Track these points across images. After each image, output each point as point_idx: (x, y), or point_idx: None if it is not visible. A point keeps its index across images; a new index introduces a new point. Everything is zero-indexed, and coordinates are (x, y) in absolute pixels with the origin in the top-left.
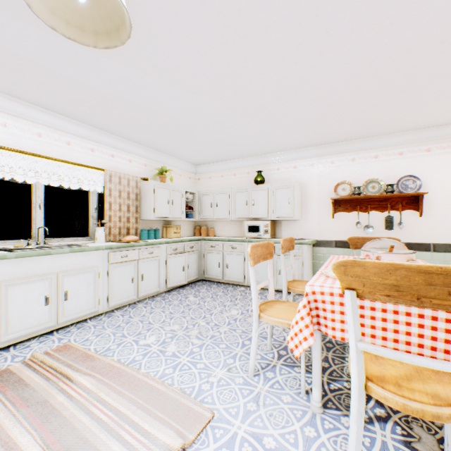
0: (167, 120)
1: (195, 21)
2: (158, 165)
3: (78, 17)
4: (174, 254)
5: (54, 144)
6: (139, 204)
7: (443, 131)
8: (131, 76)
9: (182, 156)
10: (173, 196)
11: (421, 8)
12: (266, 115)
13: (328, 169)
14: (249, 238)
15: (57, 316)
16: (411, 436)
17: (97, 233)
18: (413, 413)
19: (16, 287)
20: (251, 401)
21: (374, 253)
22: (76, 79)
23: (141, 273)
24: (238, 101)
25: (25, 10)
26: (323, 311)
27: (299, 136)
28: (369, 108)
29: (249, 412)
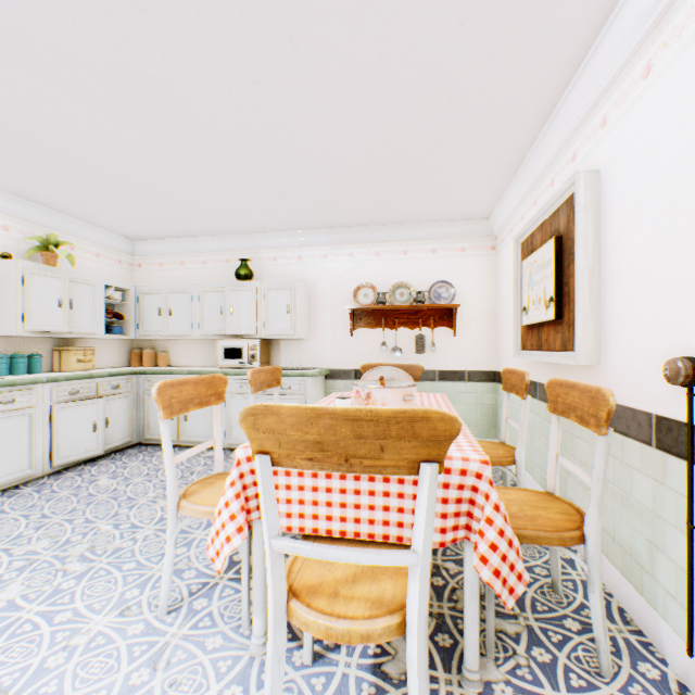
0: (36, 142)
1: None
2: (42, 231)
3: None
4: (72, 402)
5: None
6: None
7: (478, 227)
8: None
9: (99, 220)
10: (75, 292)
11: (414, 43)
12: (236, 165)
13: (346, 264)
14: (227, 368)
15: None
16: (386, 653)
17: None
18: (338, 639)
19: None
20: (145, 665)
21: (365, 388)
22: None
23: None
24: (177, 132)
25: None
26: None
27: (299, 209)
28: (386, 180)
29: (131, 690)
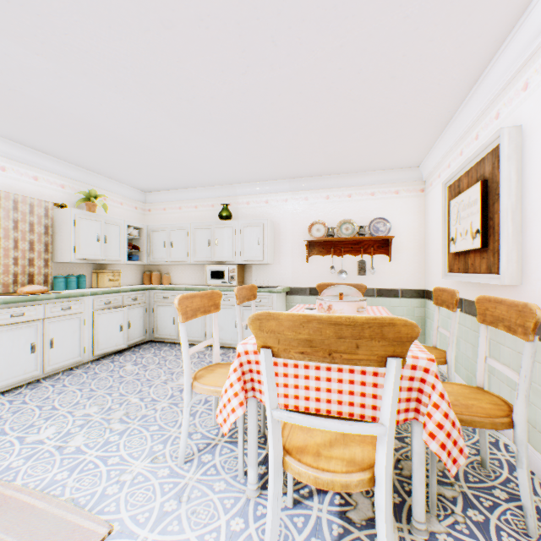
0: (86, 125)
1: None
2: (86, 187)
3: None
4: (106, 309)
5: None
6: (51, 240)
7: (410, 174)
8: (10, 52)
9: (123, 179)
10: (108, 231)
11: (367, 34)
12: (223, 135)
13: (302, 206)
14: (213, 286)
15: None
16: (349, 504)
17: None
18: (324, 486)
19: None
20: (173, 498)
21: (326, 301)
22: None
23: (49, 338)
24: (183, 113)
25: None
26: (257, 373)
27: (268, 165)
28: (337, 140)
29: (166, 514)
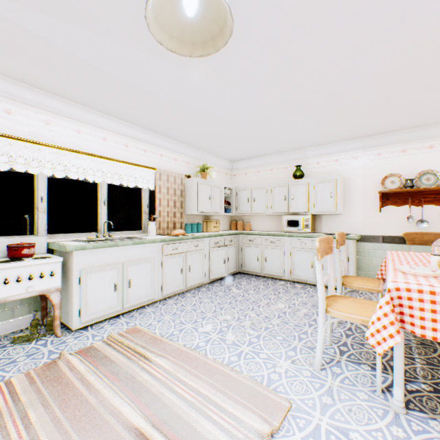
0: (215, 119)
1: (265, 23)
2: (199, 162)
3: (180, 30)
4: (216, 247)
5: (115, 146)
6: (183, 199)
7: None
8: (192, 80)
9: (221, 154)
10: (213, 192)
11: None
12: (315, 109)
13: (373, 161)
14: (288, 232)
15: (122, 302)
16: None
17: (150, 227)
18: None
19: (92, 274)
20: (325, 394)
21: None
22: (142, 87)
23: (188, 265)
24: (289, 97)
25: (115, 29)
26: (408, 308)
27: (344, 128)
28: (431, 95)
29: (326, 405)
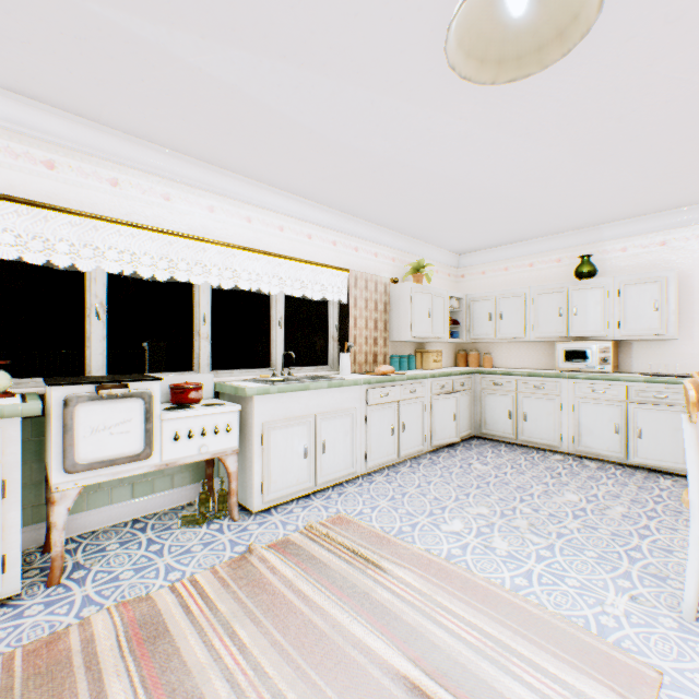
0: (452, 186)
1: None
2: (409, 258)
3: (483, 43)
4: (441, 395)
5: (295, 239)
6: (387, 317)
7: None
8: (433, 126)
9: (444, 242)
10: (434, 304)
11: None
12: (640, 154)
13: None
14: (566, 372)
15: (314, 475)
16: None
17: (342, 361)
18: None
19: (277, 431)
20: None
21: None
22: (350, 145)
23: (401, 422)
24: (596, 138)
25: (336, 58)
26: None
27: (688, 185)
28: None
29: None
